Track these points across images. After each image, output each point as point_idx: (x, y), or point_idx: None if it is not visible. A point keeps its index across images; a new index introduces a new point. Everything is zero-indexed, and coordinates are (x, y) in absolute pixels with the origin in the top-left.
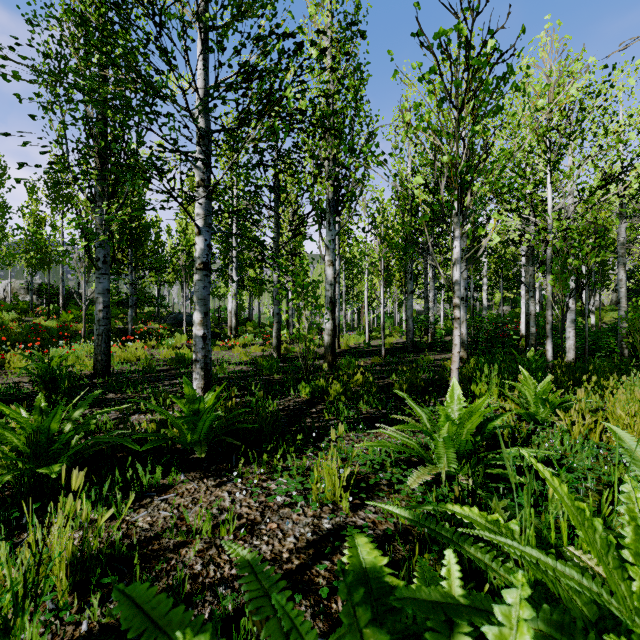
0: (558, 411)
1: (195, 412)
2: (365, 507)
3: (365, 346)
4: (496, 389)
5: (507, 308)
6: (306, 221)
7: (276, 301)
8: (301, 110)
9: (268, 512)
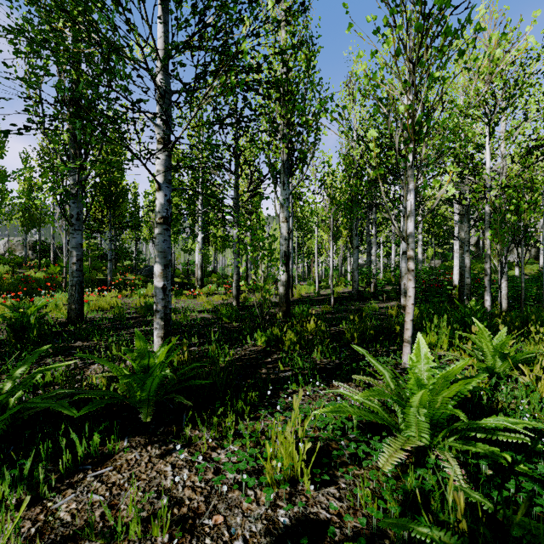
0: (521, 366)
1: (145, 368)
2: (327, 490)
3: (315, 295)
4: (446, 339)
5: (438, 261)
6: (261, 173)
7: (236, 255)
8: (257, 67)
9: (214, 497)
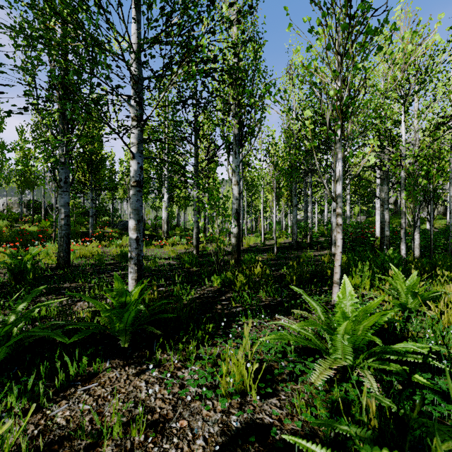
0: (428, 302)
1: (122, 304)
2: (270, 400)
3: (261, 245)
4: (368, 281)
5: (363, 217)
6: (217, 146)
7: (195, 212)
8: (213, 58)
9: (180, 406)
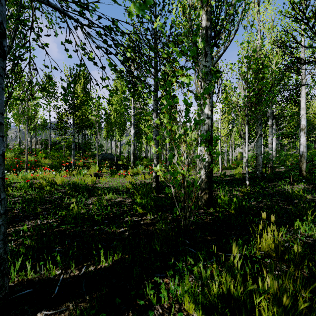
0: None
1: None
2: None
3: (222, 176)
4: None
5: None
6: None
7: (155, 141)
8: None
9: None
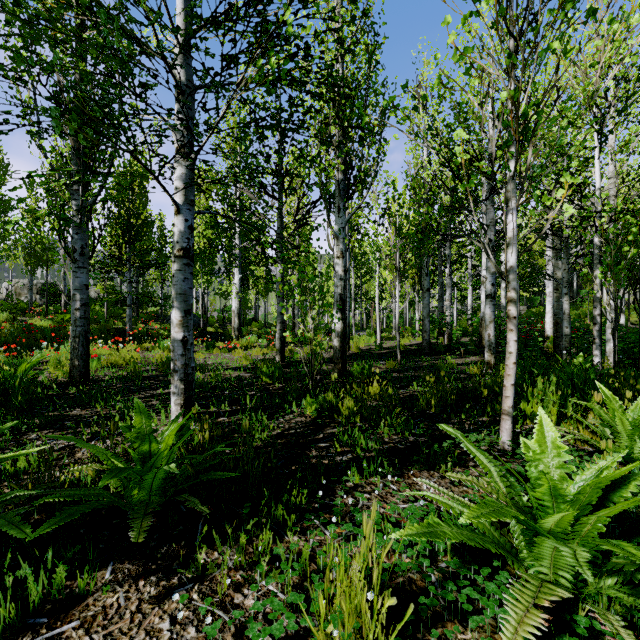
0: None
1: (145, 456)
2: None
3: (377, 348)
4: (554, 408)
5: (523, 307)
6: (310, 187)
7: (279, 299)
8: (304, 48)
9: None
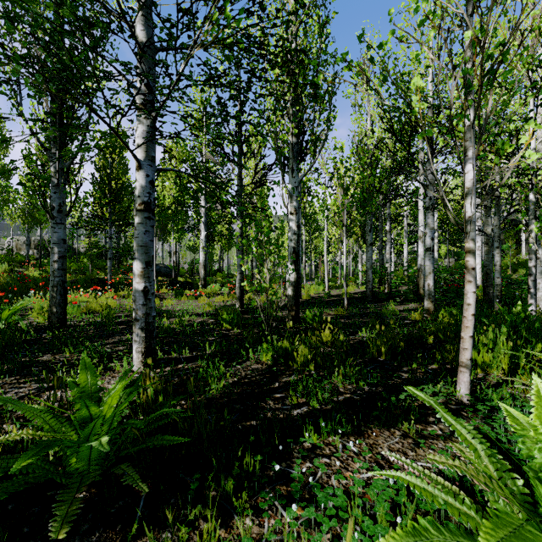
0: None
1: (84, 420)
2: None
3: (325, 296)
4: (506, 358)
5: (451, 260)
6: (266, 136)
7: (239, 252)
8: (260, 2)
9: None
